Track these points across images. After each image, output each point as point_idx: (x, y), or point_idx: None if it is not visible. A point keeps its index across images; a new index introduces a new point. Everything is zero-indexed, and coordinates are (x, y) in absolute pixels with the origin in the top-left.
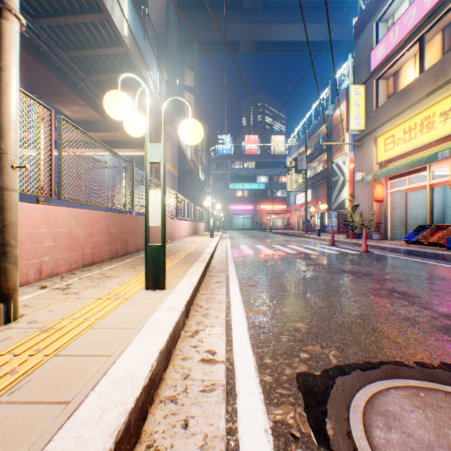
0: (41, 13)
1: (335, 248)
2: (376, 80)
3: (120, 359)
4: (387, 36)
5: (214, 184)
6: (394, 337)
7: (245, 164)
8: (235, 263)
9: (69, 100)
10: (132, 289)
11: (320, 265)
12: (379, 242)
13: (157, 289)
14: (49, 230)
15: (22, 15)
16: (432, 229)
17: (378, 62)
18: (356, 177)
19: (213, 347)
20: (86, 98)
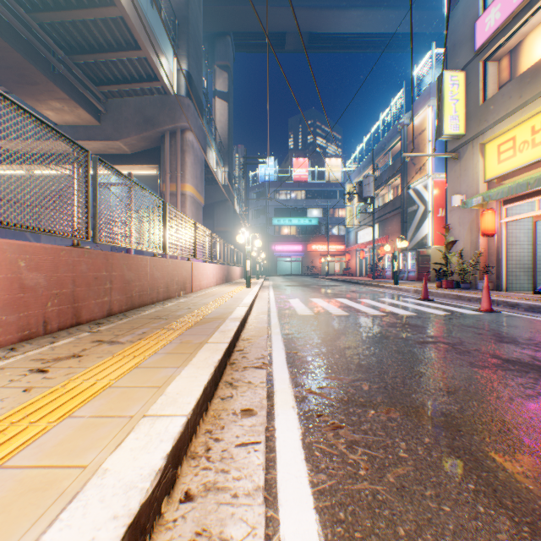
0: None
1: (434, 304)
2: (484, 62)
3: None
4: None
5: (254, 219)
6: None
7: (293, 194)
8: (285, 340)
9: (44, 91)
10: None
11: (446, 343)
12: (498, 295)
13: None
14: None
15: None
16: None
17: (488, 33)
18: (452, 201)
19: None
20: (69, 89)
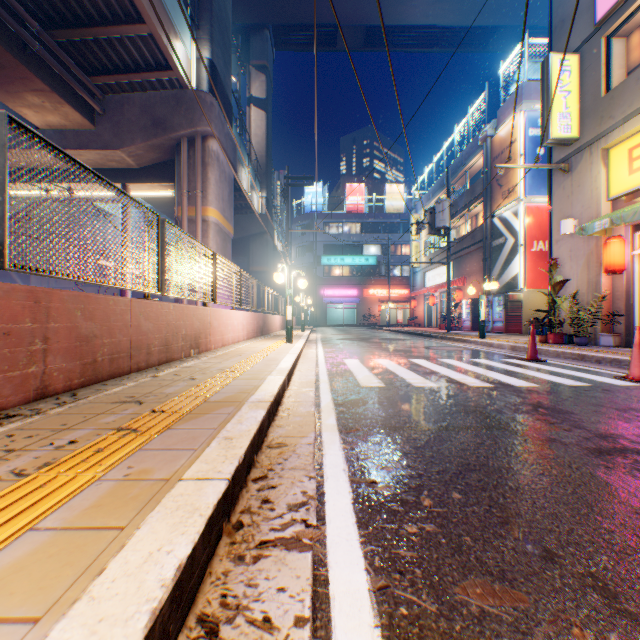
0: None
1: (551, 367)
2: (607, 38)
3: None
4: None
5: (299, 258)
6: None
7: (346, 227)
8: (346, 445)
9: (14, 78)
10: None
11: None
12: None
13: None
14: None
15: None
16: None
17: None
18: (562, 227)
19: None
20: (49, 76)
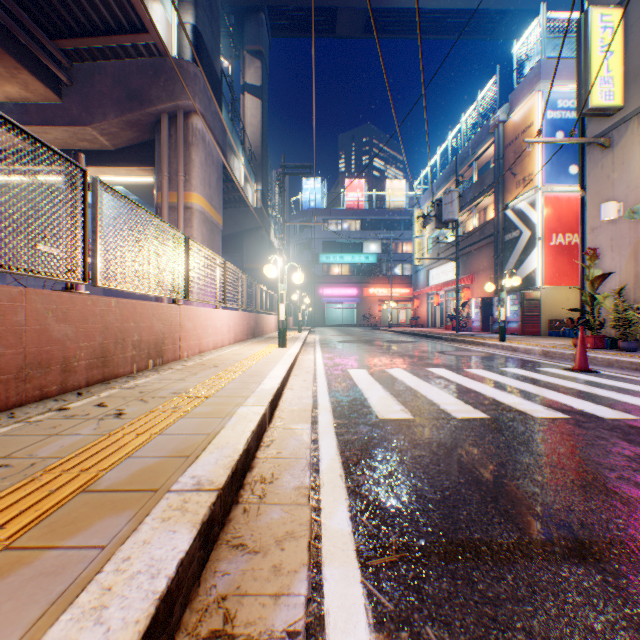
0: None
1: (617, 383)
2: None
3: None
4: None
5: (296, 256)
6: None
7: (345, 224)
8: None
9: None
10: None
11: None
12: None
13: None
14: None
15: None
16: None
17: None
18: (603, 212)
19: None
20: None
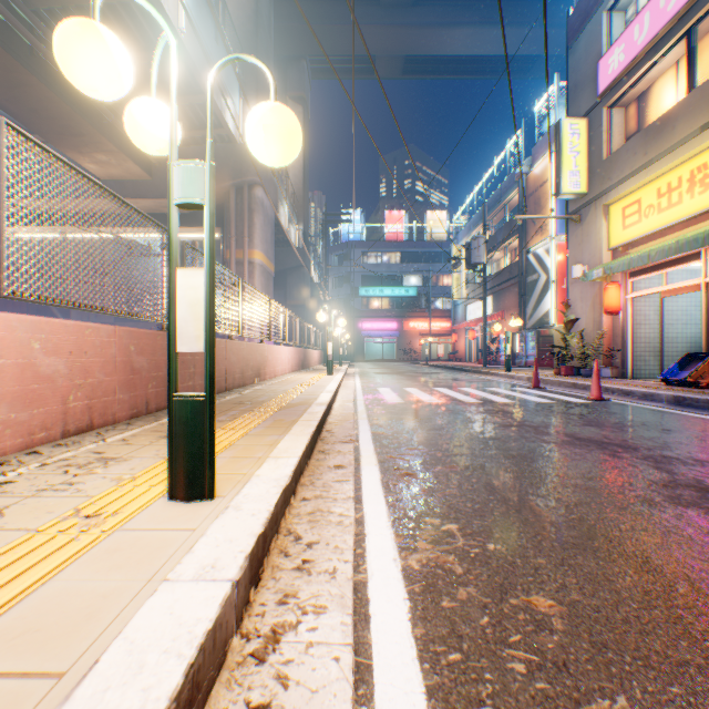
0: None
1: (542, 393)
2: (608, 109)
3: None
4: (629, 31)
5: (335, 289)
6: None
7: (385, 256)
8: (371, 423)
9: (90, 143)
10: (138, 499)
11: (530, 426)
12: (617, 383)
13: (194, 498)
14: None
15: None
16: None
17: (611, 77)
18: (572, 272)
19: None
20: (119, 139)
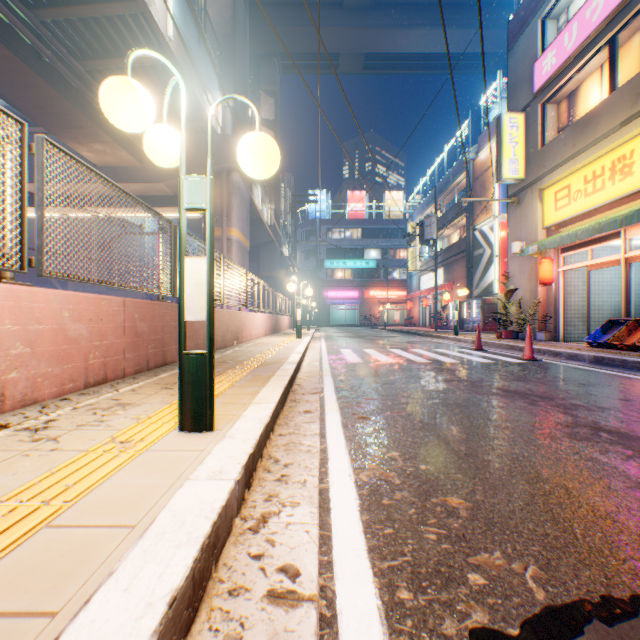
0: (43, 1)
1: (484, 354)
2: (542, 105)
3: (71, 630)
4: (560, 38)
5: (303, 261)
6: (639, 531)
7: (348, 232)
8: (334, 379)
9: (88, 134)
10: (156, 431)
11: (467, 381)
12: (548, 345)
13: (199, 430)
14: (20, 326)
15: (13, 2)
16: (629, 325)
17: (545, 78)
18: (511, 248)
19: (295, 557)
20: (113, 132)
